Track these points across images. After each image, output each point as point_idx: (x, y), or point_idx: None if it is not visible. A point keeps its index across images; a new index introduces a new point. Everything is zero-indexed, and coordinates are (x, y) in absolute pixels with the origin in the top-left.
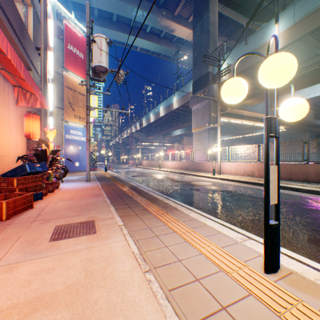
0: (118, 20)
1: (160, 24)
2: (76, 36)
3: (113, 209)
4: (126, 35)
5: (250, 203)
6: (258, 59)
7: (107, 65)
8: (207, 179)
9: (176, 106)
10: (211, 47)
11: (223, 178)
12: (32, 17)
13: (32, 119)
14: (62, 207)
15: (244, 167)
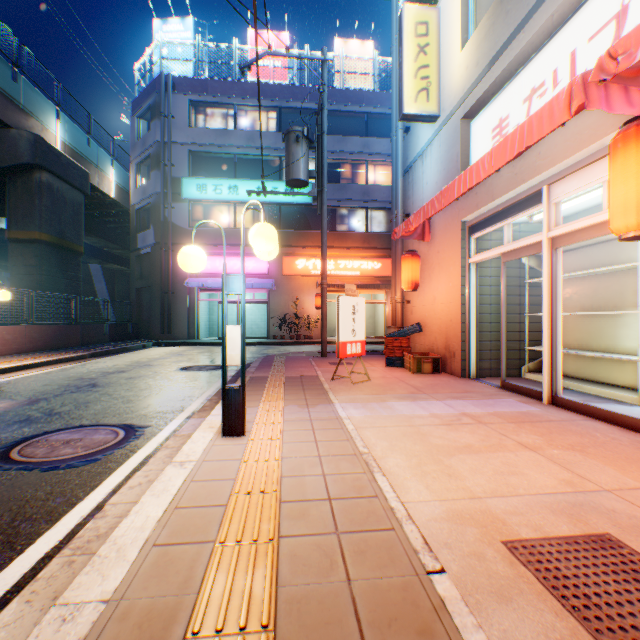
0: None
1: None
2: None
3: None
4: None
5: None
6: None
7: None
8: None
9: None
10: None
11: None
12: None
13: None
14: None
15: None
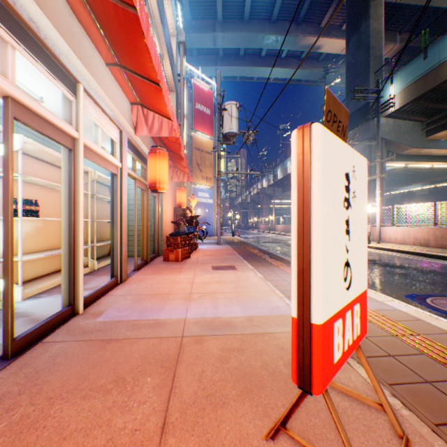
0: (245, 53)
1: (300, 45)
2: (203, 93)
3: (245, 262)
4: (255, 68)
5: (384, 269)
6: (444, 78)
7: (237, 130)
8: None
9: None
10: (372, 67)
11: (378, 247)
12: (175, 100)
13: (182, 192)
14: (209, 258)
15: (415, 234)
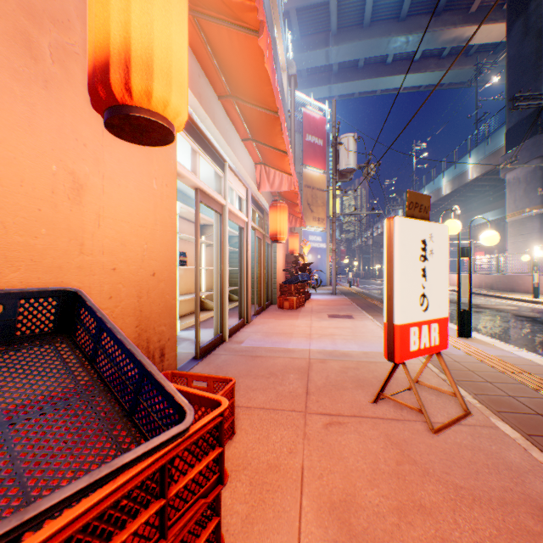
0: (365, 63)
1: (440, 40)
2: (314, 122)
3: (363, 312)
4: (379, 79)
5: (541, 327)
6: None
7: (354, 165)
8: (516, 303)
9: (472, 175)
10: None
11: None
12: None
13: (294, 238)
14: (323, 308)
15: None
